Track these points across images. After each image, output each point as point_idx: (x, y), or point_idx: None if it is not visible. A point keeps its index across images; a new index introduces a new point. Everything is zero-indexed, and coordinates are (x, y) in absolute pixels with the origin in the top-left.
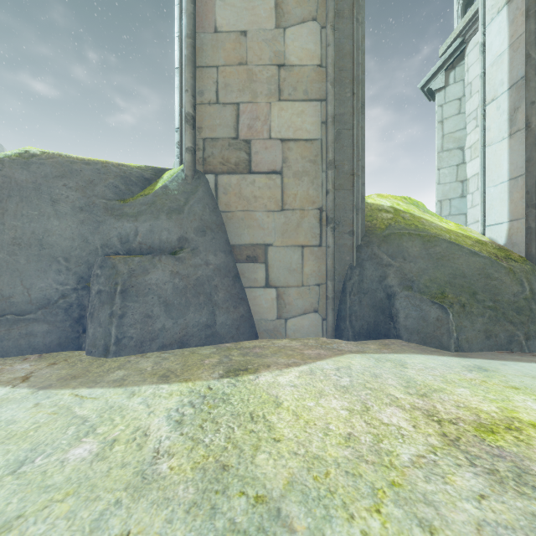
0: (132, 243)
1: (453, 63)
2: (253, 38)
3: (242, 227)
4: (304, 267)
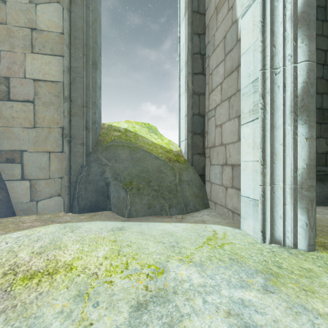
0: None
1: None
2: (11, 6)
3: (2, 138)
4: (51, 166)
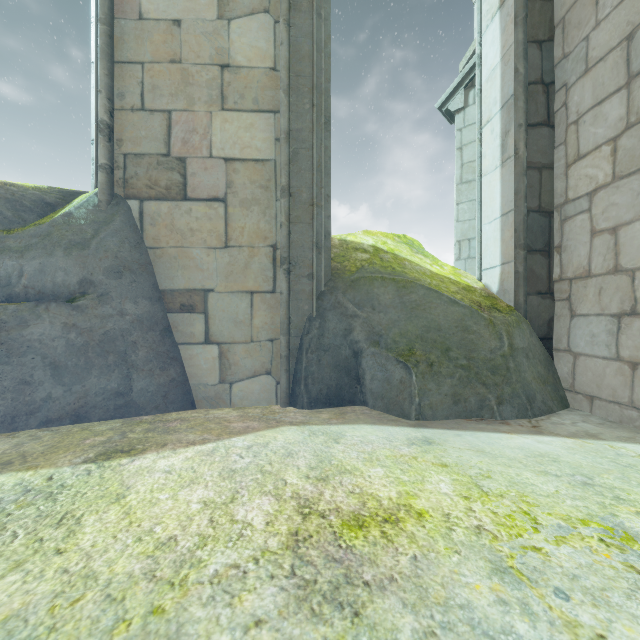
0: (15, 286)
1: (473, 80)
2: (189, 29)
3: (175, 267)
4: (254, 318)
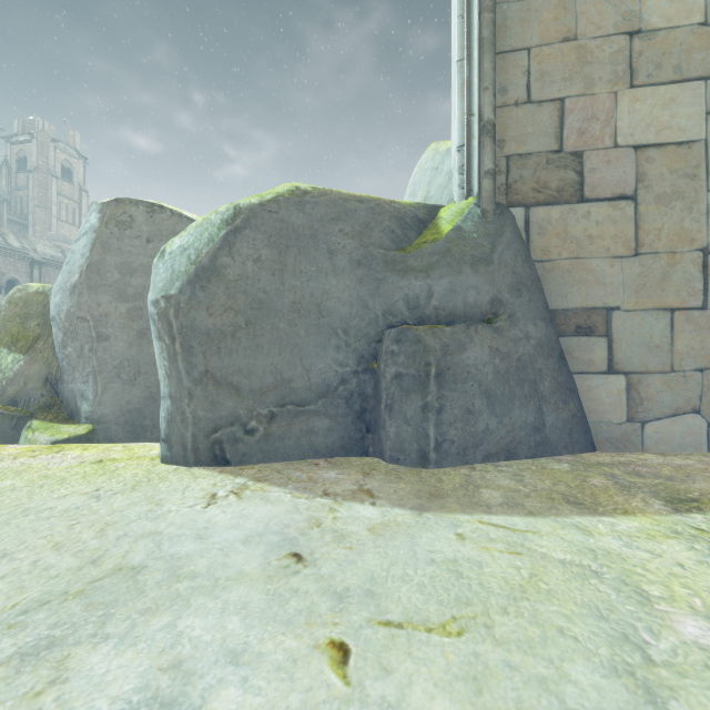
0: (424, 308)
1: None
2: None
3: (568, 283)
4: (674, 342)
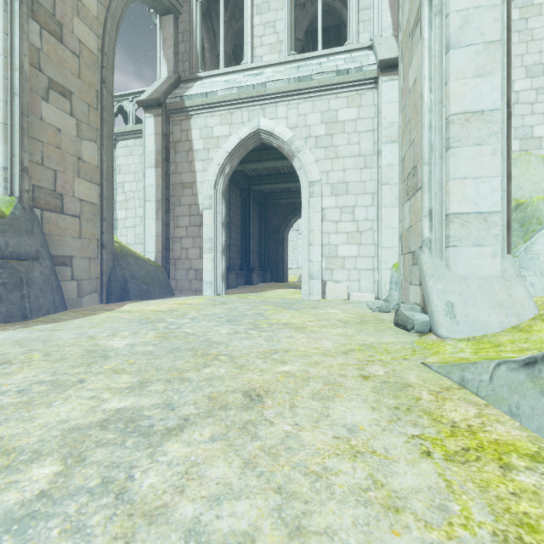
0: (5, 251)
1: None
2: (65, 135)
3: (58, 245)
4: (91, 269)
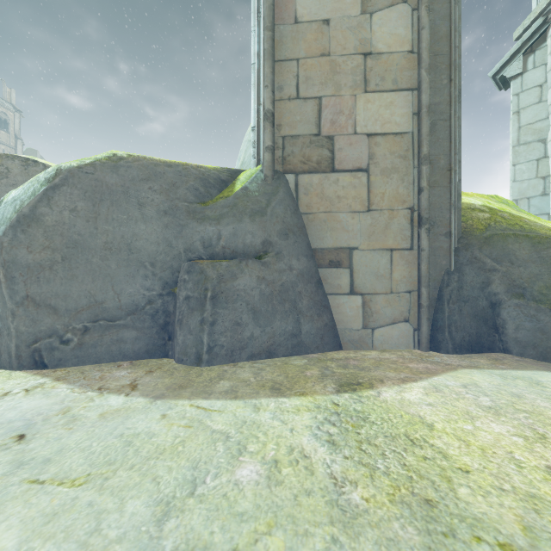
0: (215, 247)
1: (532, 46)
2: (336, 26)
3: (324, 229)
4: (393, 272)
